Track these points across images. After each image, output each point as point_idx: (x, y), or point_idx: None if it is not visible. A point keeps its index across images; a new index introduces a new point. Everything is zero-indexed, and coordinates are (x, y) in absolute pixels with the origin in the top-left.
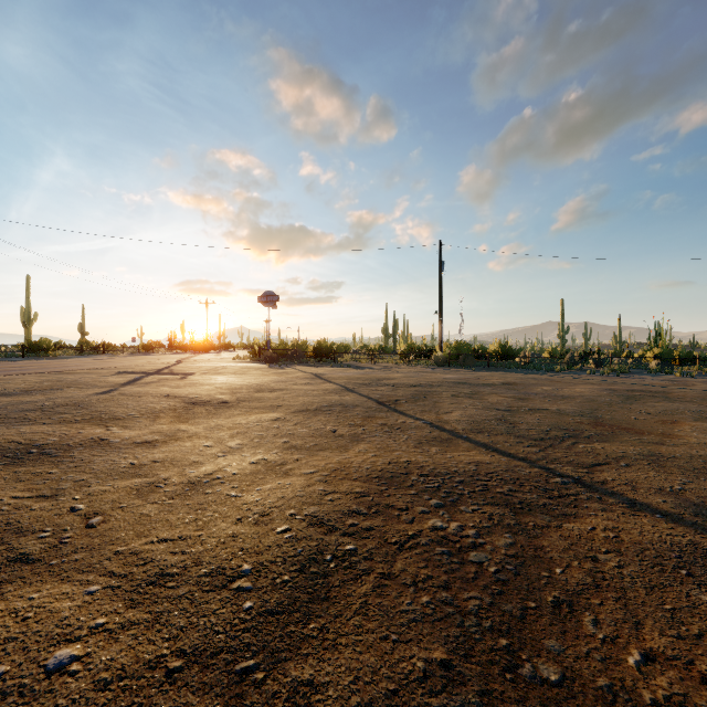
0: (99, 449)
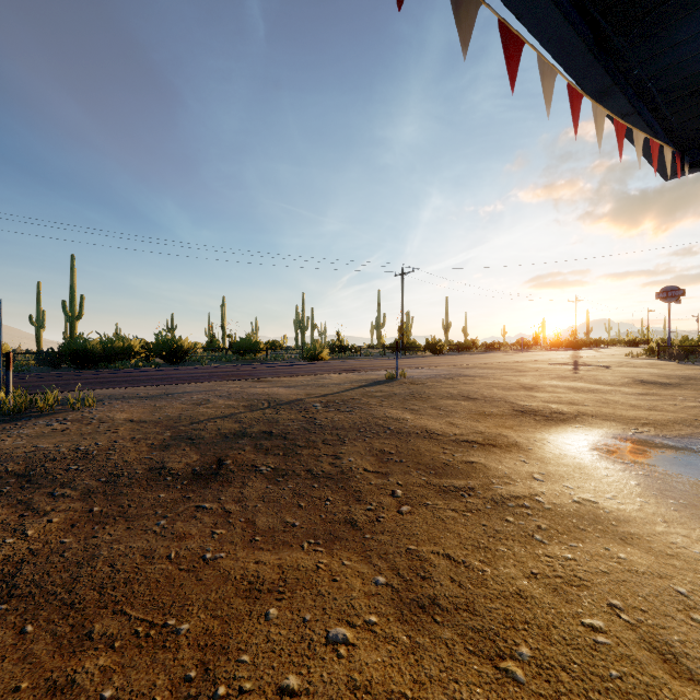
0: (622, 393)
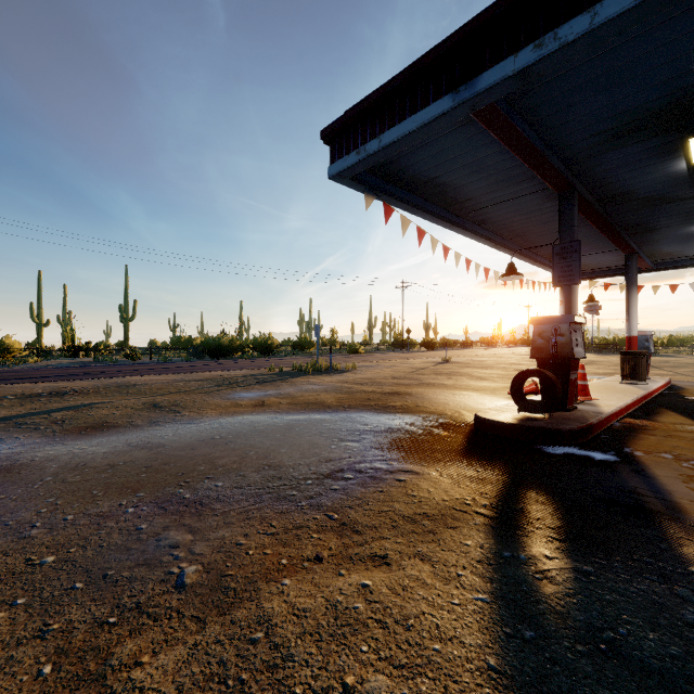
0: None
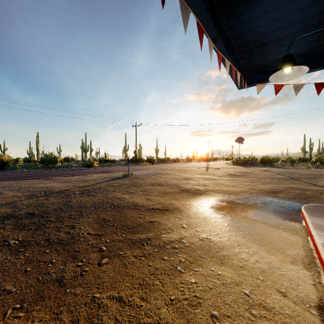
0: (223, 180)
